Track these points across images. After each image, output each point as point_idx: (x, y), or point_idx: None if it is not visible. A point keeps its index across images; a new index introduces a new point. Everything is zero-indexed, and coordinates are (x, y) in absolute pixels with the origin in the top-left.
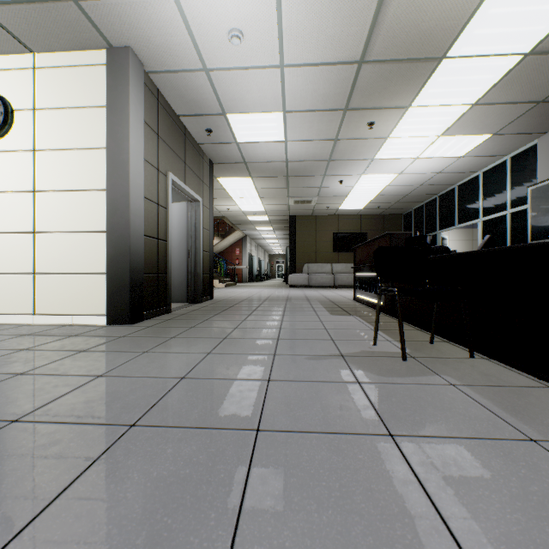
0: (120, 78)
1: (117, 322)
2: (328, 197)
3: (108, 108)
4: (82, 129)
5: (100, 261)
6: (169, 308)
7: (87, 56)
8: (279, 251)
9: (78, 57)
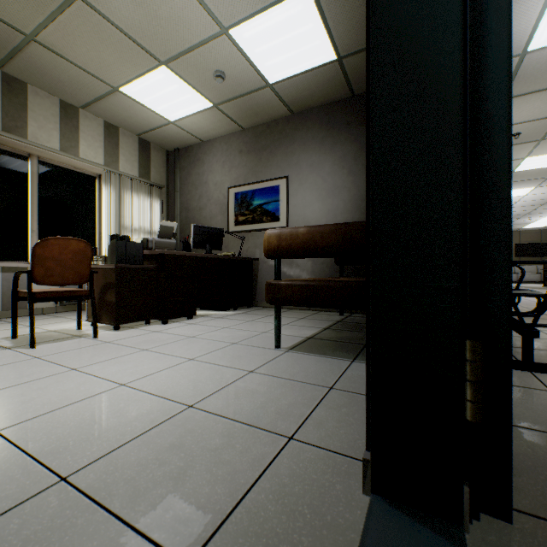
0: None
1: None
2: (515, 224)
3: None
4: None
5: None
6: None
7: None
8: None
9: None
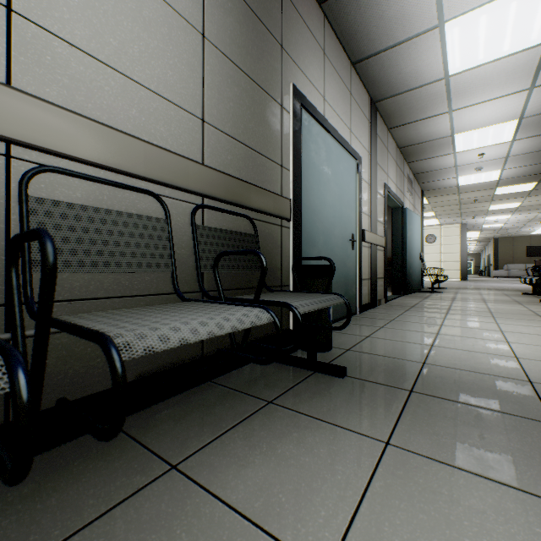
0: (463, 230)
1: (463, 280)
2: (521, 232)
3: (460, 236)
4: (453, 240)
5: (458, 268)
6: (466, 279)
7: (454, 225)
8: (469, 251)
9: (452, 226)
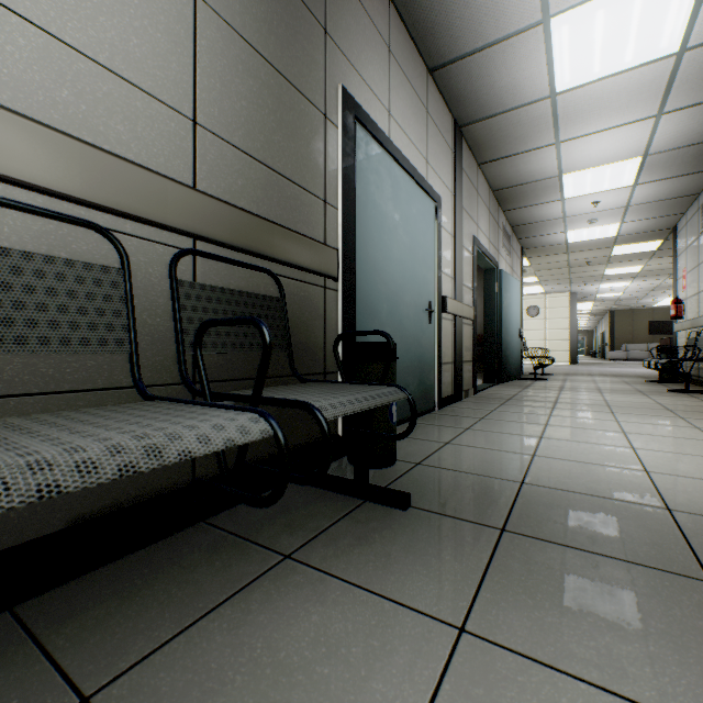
0: (573, 300)
1: (572, 364)
2: (643, 303)
3: (569, 308)
4: (561, 313)
5: (566, 348)
6: (577, 362)
7: (562, 294)
8: (579, 328)
9: (559, 295)
